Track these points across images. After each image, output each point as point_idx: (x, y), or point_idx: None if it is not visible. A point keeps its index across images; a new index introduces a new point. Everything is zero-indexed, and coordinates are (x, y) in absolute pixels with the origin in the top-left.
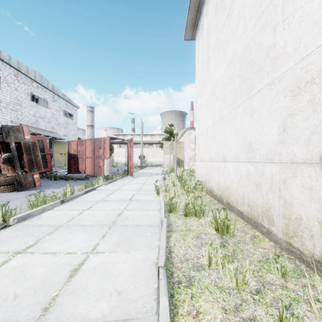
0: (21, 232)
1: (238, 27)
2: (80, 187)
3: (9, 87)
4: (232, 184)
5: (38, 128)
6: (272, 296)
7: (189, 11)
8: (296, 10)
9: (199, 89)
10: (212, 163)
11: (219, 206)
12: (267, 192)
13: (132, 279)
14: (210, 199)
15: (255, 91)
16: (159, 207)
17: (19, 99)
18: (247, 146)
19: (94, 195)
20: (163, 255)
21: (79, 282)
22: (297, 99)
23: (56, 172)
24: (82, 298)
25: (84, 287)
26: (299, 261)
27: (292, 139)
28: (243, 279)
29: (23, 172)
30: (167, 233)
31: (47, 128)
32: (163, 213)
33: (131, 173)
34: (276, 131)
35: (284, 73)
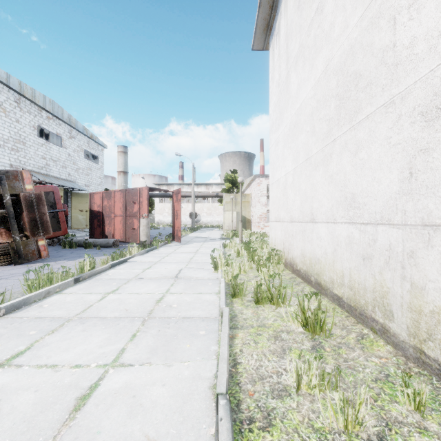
0: (8, 329)
1: (334, 25)
2: (104, 259)
3: (7, 117)
4: (324, 255)
5: (49, 175)
6: None
7: (261, 8)
8: None
9: (275, 119)
10: (294, 224)
11: (305, 287)
12: (381, 269)
13: (174, 417)
14: (290, 276)
15: (362, 117)
16: (217, 289)
17: (21, 134)
18: (349, 200)
19: (124, 271)
20: (225, 373)
21: (88, 420)
22: (433, 126)
23: (73, 237)
24: None
25: (95, 431)
26: (438, 380)
27: (424, 188)
28: (356, 417)
29: (23, 237)
30: (230, 331)
31: (61, 175)
32: (223, 298)
33: (177, 238)
34: (397, 176)
35: (410, 87)
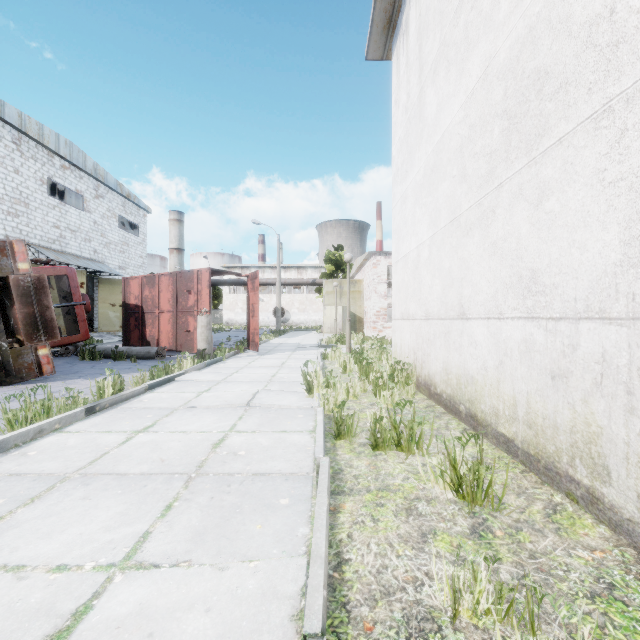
0: None
1: None
2: (138, 377)
3: (1, 165)
4: (482, 371)
5: (65, 252)
6: None
7: None
8: None
9: (401, 163)
10: (431, 322)
11: (450, 421)
12: (587, 395)
13: None
14: (426, 403)
15: (550, 142)
16: (311, 424)
17: (23, 191)
18: (526, 280)
19: (169, 395)
20: (320, 588)
21: None
22: None
23: (99, 343)
24: None
25: None
26: None
27: None
28: None
29: (15, 344)
30: (331, 499)
31: (82, 252)
32: (320, 441)
33: (254, 345)
34: (617, 236)
35: None
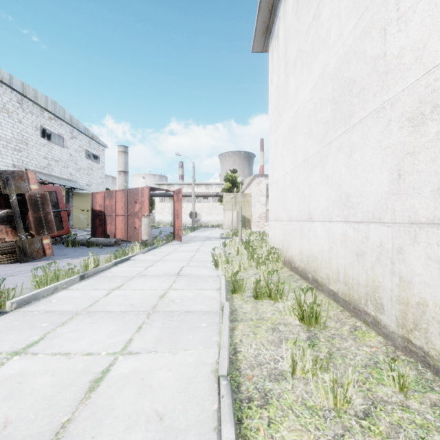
0: (21, 322)
1: (330, 32)
2: (107, 257)
3: (10, 118)
4: (321, 253)
5: (51, 175)
6: (388, 422)
7: (260, 12)
8: (418, 2)
9: (274, 120)
10: (292, 223)
11: (302, 284)
12: (373, 265)
13: (180, 396)
14: (289, 273)
15: (356, 121)
16: (218, 285)
17: (24, 135)
18: (344, 199)
19: (127, 269)
20: (226, 358)
21: (102, 399)
22: (419, 131)
23: (75, 236)
24: (105, 425)
25: (109, 408)
26: (423, 366)
27: (411, 189)
28: (345, 396)
29: (29, 236)
30: (231, 324)
31: (62, 175)
32: (224, 294)
33: (178, 237)
34: (387, 178)
35: (399, 94)
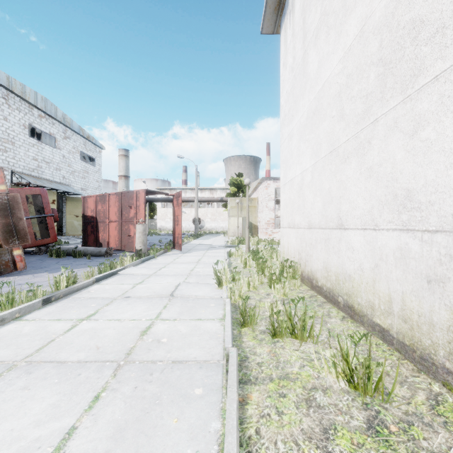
0: None
1: None
2: (88, 272)
3: None
4: (358, 271)
5: (42, 178)
6: None
7: None
8: None
9: (288, 110)
10: (313, 231)
11: (331, 310)
12: None
13: None
14: (309, 294)
15: (426, 80)
16: (221, 312)
17: (10, 133)
18: (401, 198)
19: (111, 287)
20: None
21: None
22: None
23: (66, 244)
24: None
25: None
26: None
27: None
28: None
29: None
30: (240, 389)
31: (54, 178)
32: (229, 331)
33: (178, 246)
34: None
35: None
